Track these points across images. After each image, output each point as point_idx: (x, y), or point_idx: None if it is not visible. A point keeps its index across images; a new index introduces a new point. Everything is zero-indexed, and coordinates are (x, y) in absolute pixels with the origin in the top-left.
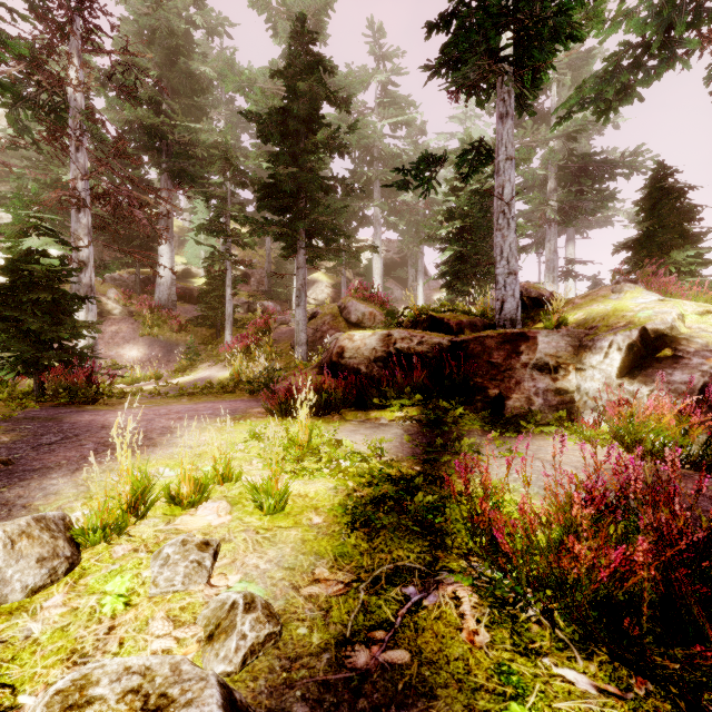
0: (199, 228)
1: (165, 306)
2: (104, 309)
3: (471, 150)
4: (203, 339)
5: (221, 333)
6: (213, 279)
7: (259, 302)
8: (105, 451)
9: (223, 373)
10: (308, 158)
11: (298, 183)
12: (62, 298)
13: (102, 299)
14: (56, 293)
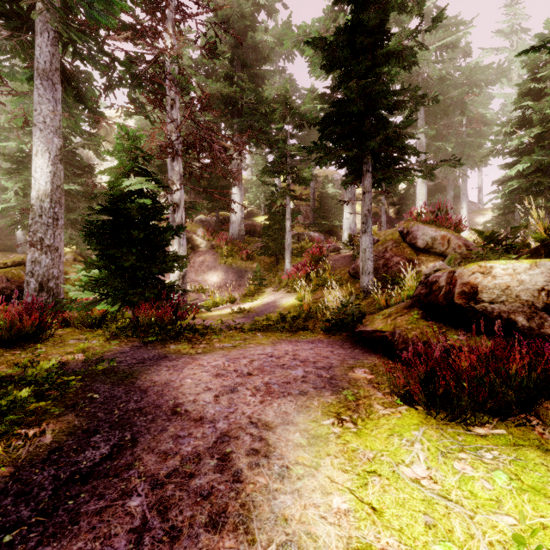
0: (263, 171)
1: (236, 240)
2: (194, 244)
3: None
4: (265, 266)
5: (279, 260)
6: (273, 215)
7: (307, 233)
8: (154, 547)
9: (286, 299)
10: (379, 70)
11: (367, 99)
12: (154, 234)
13: (193, 236)
14: (147, 229)
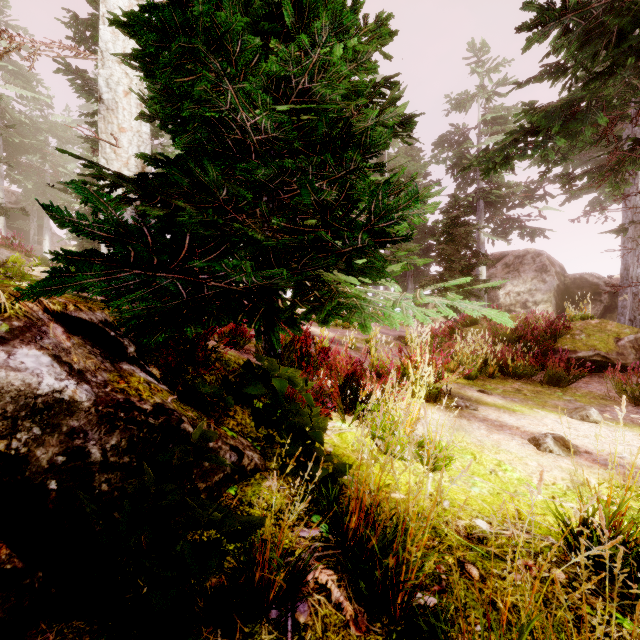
0: None
1: None
2: None
3: None
4: None
5: None
6: None
7: None
8: None
9: None
10: None
11: None
12: None
13: None
14: None
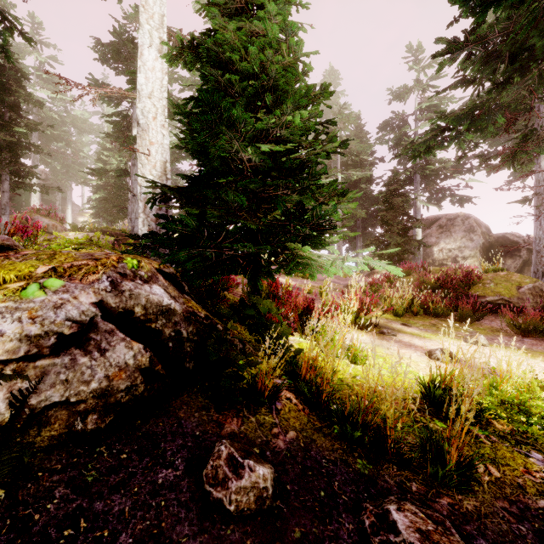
0: None
1: None
2: None
3: (121, 170)
4: None
5: None
6: None
7: None
8: None
9: None
10: (17, 131)
11: (9, 143)
12: None
13: None
14: None
